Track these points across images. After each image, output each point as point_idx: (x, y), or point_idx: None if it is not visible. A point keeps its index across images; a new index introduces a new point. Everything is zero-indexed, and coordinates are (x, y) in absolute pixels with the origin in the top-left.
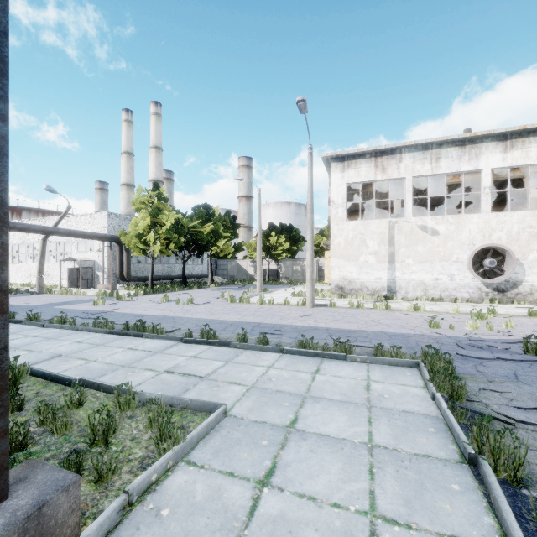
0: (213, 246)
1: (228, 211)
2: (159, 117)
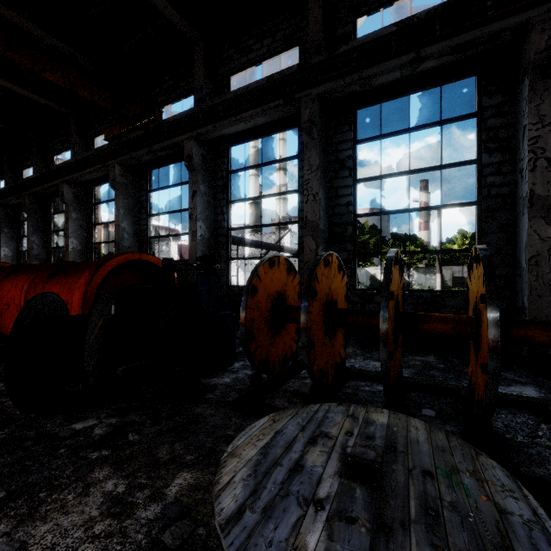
0: (371, 256)
1: (373, 225)
2: (284, 142)
